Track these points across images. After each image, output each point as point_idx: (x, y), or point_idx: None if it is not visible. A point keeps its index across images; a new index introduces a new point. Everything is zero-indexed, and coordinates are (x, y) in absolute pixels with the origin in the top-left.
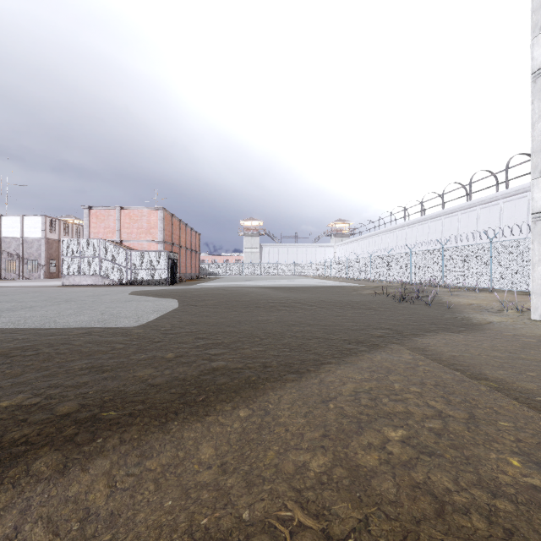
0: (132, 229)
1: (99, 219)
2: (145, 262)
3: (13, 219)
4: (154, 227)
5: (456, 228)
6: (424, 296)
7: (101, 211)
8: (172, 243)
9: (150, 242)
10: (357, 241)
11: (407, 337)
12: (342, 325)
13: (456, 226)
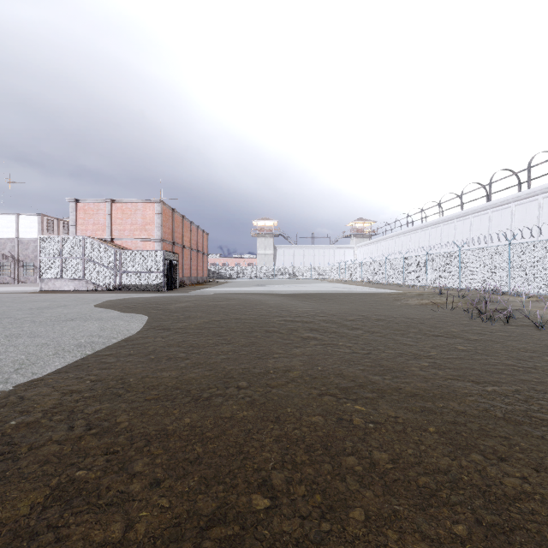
0: (124, 225)
1: (87, 214)
2: (137, 263)
3: (8, 218)
4: (150, 223)
5: (508, 223)
6: (505, 309)
7: (89, 205)
8: (172, 241)
9: (145, 240)
10: (381, 241)
11: None
12: (455, 392)
13: (509, 221)
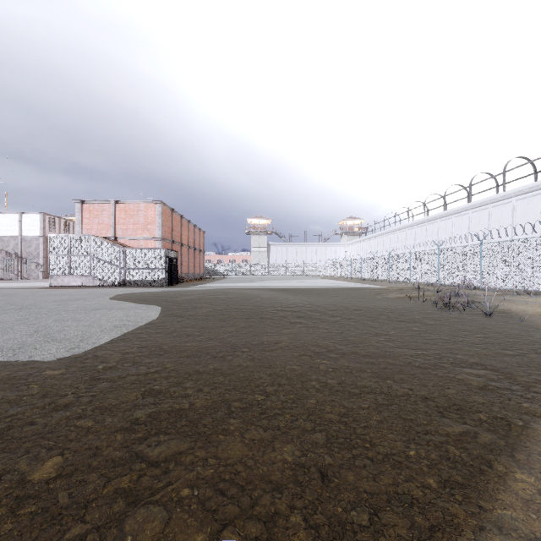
0: (127, 225)
1: (92, 214)
2: (140, 261)
3: (12, 217)
4: (151, 223)
5: (486, 223)
6: (469, 301)
7: (94, 206)
8: (171, 240)
9: (147, 239)
10: (371, 239)
11: (539, 393)
12: (394, 354)
13: (487, 221)
